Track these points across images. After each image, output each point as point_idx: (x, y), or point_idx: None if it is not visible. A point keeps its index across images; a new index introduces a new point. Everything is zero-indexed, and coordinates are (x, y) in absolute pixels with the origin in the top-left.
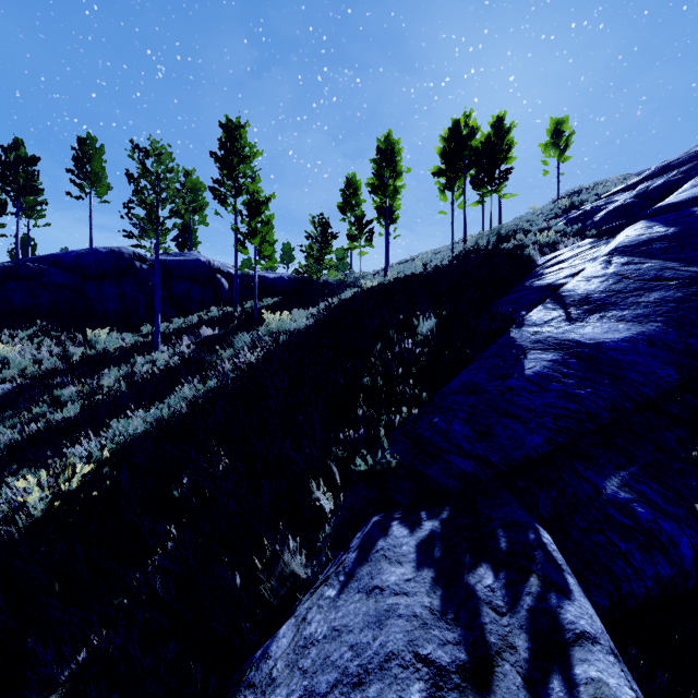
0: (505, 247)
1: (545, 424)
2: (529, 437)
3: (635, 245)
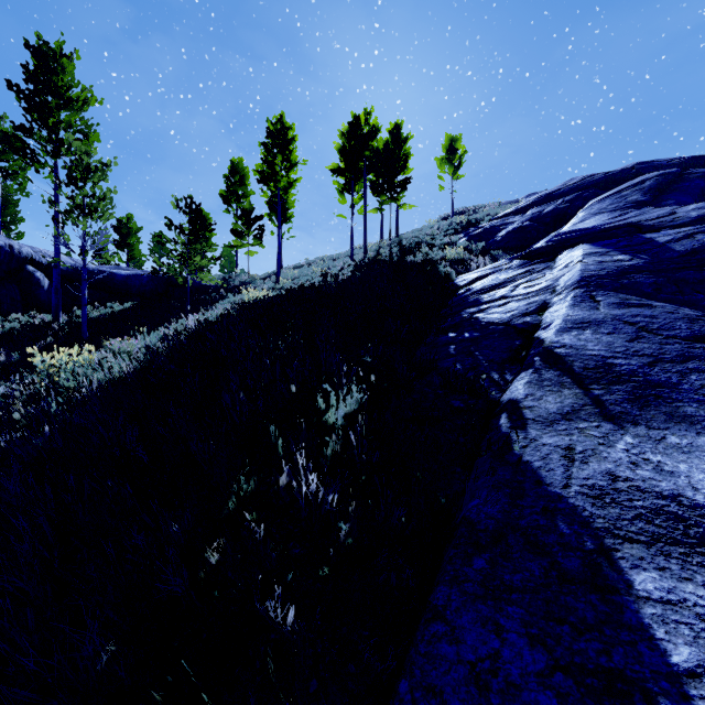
0: (412, 259)
1: None
2: None
3: (609, 276)
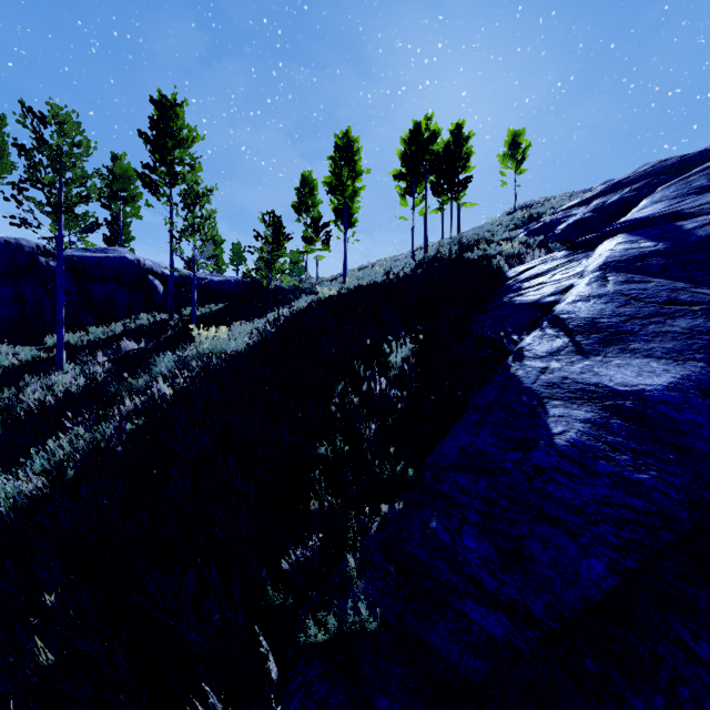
0: (469, 256)
1: (605, 537)
2: (585, 563)
3: (627, 261)
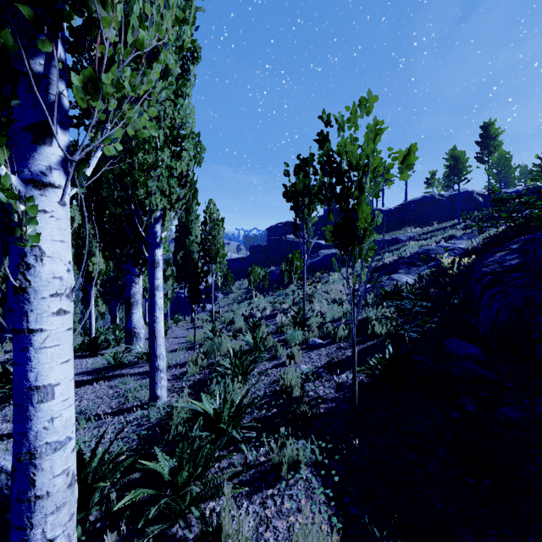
0: None
1: None
2: None
3: None
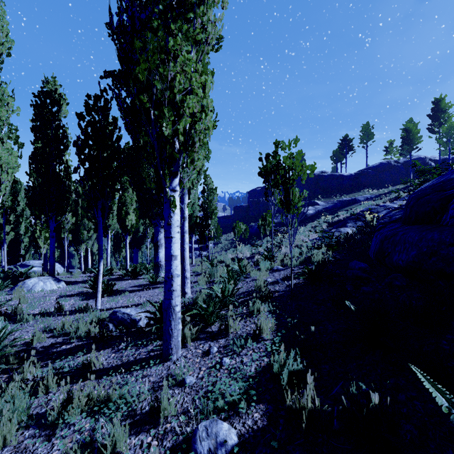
0: None
1: None
2: None
3: None
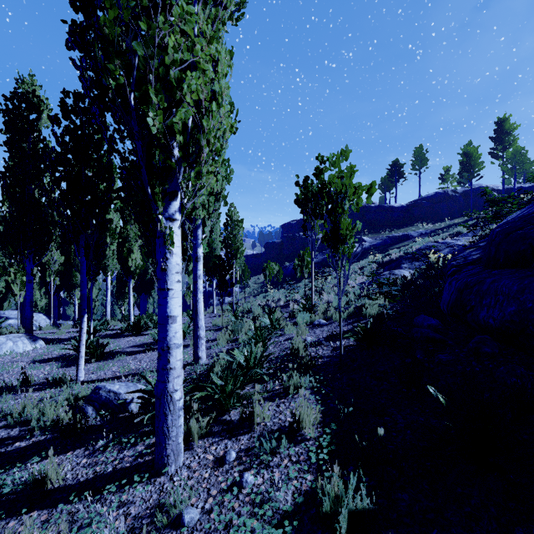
0: None
1: None
2: None
3: None
